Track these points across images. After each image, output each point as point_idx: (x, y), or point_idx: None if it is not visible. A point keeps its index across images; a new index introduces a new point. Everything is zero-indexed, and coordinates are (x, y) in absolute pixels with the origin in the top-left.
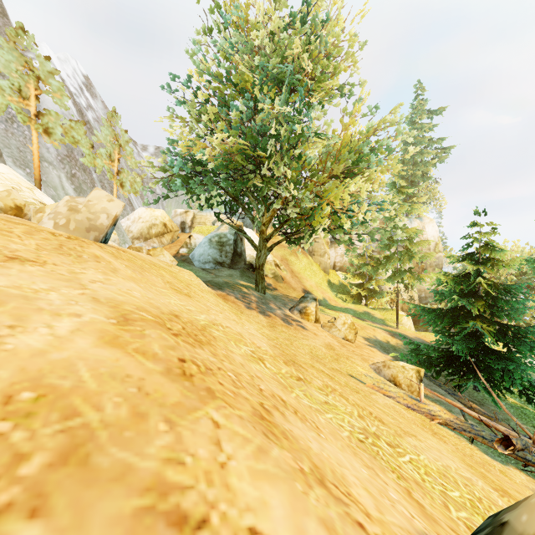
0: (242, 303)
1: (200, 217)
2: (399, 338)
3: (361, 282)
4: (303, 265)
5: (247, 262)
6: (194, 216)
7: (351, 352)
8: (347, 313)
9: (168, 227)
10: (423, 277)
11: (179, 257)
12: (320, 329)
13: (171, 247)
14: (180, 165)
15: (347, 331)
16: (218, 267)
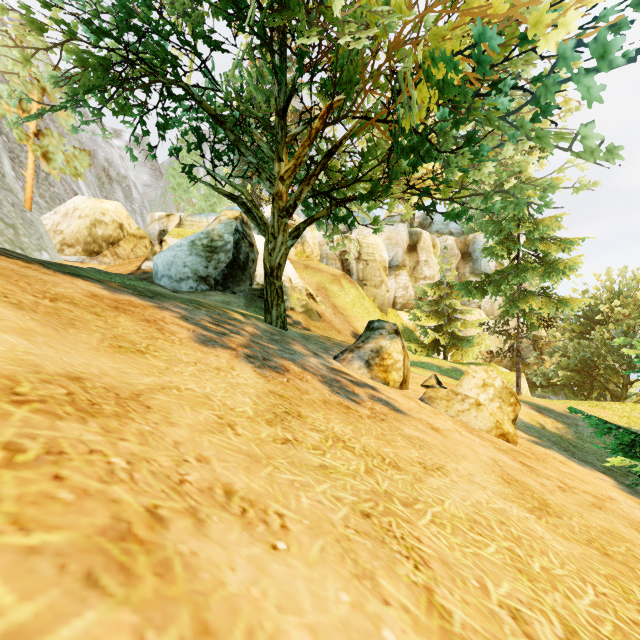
0: (191, 327)
1: (190, 224)
2: (552, 417)
3: (437, 325)
4: (351, 298)
5: (259, 286)
6: (180, 221)
7: (576, 496)
8: (430, 370)
9: (129, 231)
10: (569, 303)
11: (138, 274)
12: (426, 407)
13: (132, 261)
14: (88, 34)
15: (497, 411)
16: (204, 288)
